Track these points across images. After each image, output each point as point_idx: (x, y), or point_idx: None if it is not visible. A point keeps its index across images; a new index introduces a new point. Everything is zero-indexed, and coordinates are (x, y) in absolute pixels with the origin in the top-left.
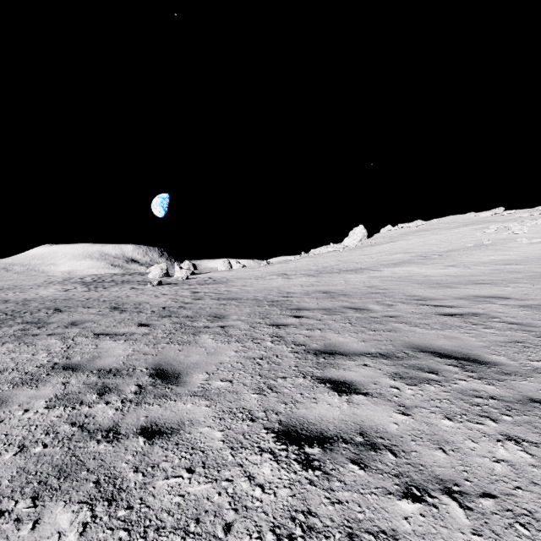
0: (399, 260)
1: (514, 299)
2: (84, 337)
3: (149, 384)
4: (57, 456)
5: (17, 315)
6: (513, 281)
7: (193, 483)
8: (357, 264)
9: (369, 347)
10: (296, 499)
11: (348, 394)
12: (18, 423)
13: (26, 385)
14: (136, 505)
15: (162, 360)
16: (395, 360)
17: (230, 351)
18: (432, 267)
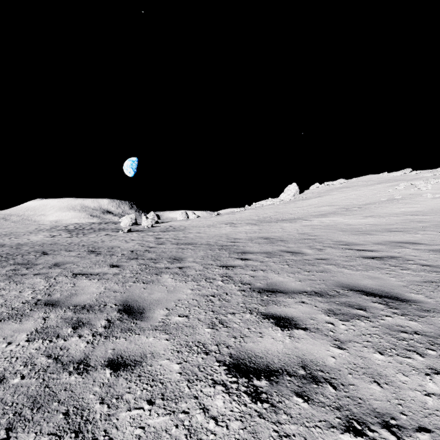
0: (326, 212)
1: (424, 244)
2: (64, 277)
3: (117, 319)
4: (33, 388)
5: (10, 257)
6: (421, 229)
7: (152, 415)
8: (291, 214)
9: (305, 286)
10: (247, 432)
11: (289, 329)
12: (1, 355)
13: (12, 320)
14: (100, 438)
15: (129, 297)
16: (328, 298)
17: (187, 289)
18: (353, 217)
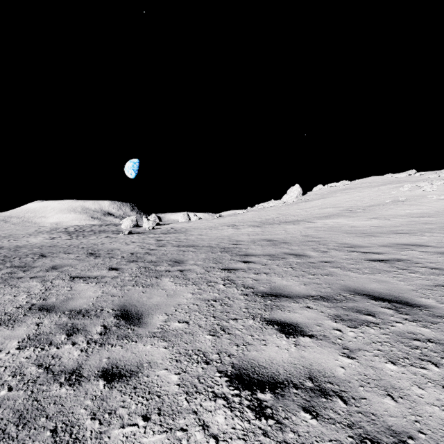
0: (329, 213)
1: (431, 247)
2: (61, 280)
3: (113, 324)
4: (20, 401)
5: (7, 260)
6: (428, 231)
7: (148, 432)
8: (294, 216)
9: (310, 290)
10: None
11: (295, 336)
12: None
13: (3, 326)
14: None
15: (127, 301)
16: (334, 302)
17: (187, 293)
18: (357, 219)
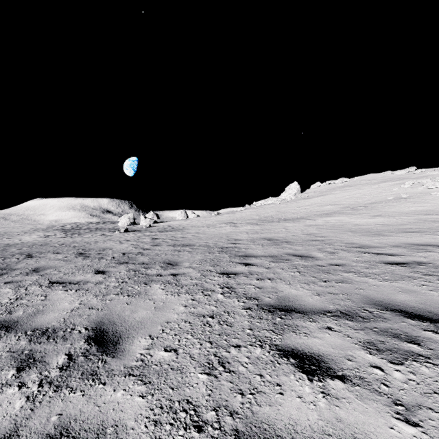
0: (330, 211)
1: None
2: (38, 286)
3: (81, 353)
4: None
5: None
6: None
7: None
8: (293, 214)
9: (327, 303)
10: None
11: (320, 377)
12: None
13: None
14: None
15: (106, 317)
16: (361, 321)
17: (179, 305)
18: (360, 217)
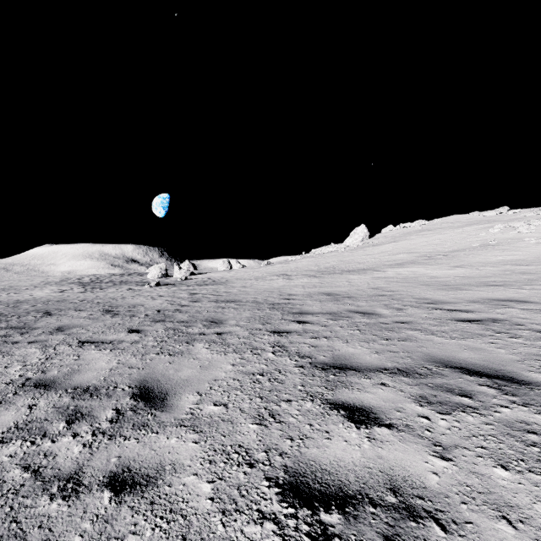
0: (403, 261)
1: (534, 303)
2: (67, 346)
3: (129, 408)
4: None
5: (3, 319)
6: (527, 282)
7: None
8: (359, 264)
9: (385, 361)
10: None
11: (368, 426)
12: None
13: None
14: None
15: (149, 375)
16: (417, 378)
17: (226, 364)
18: (438, 268)
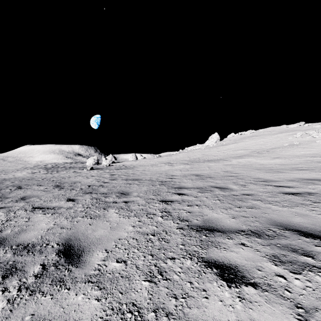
0: (241, 154)
1: None
2: (23, 210)
3: (53, 263)
4: None
5: None
6: None
7: None
8: (214, 156)
9: (240, 224)
10: None
11: (237, 284)
12: None
13: None
14: None
15: (73, 234)
16: (267, 239)
17: (128, 225)
18: (264, 158)
